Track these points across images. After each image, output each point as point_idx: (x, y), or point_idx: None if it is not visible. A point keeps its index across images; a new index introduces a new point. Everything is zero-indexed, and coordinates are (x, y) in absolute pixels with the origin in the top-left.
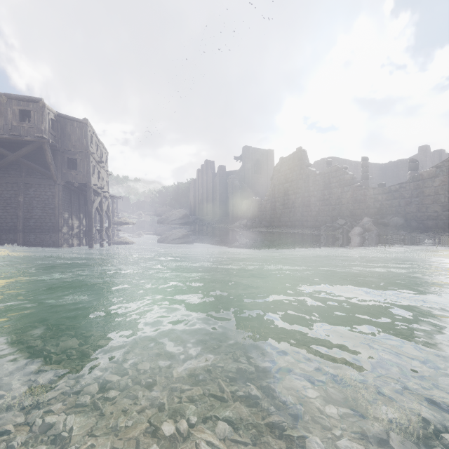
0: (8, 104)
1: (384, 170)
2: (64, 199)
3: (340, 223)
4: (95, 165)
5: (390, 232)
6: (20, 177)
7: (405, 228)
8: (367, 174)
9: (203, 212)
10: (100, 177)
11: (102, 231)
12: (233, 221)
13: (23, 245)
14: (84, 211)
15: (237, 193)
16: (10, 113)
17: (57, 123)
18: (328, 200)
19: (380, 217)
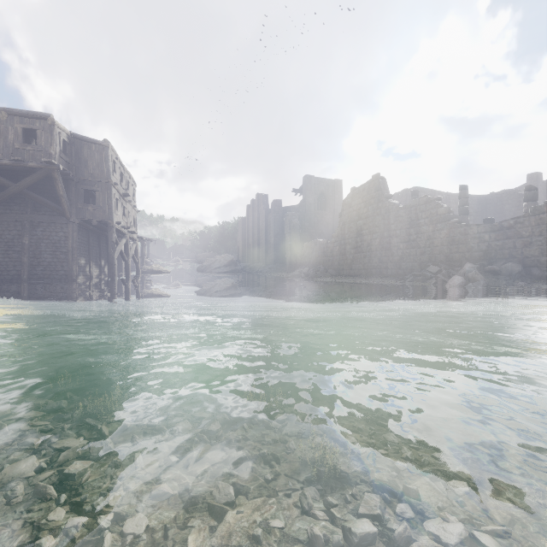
0: (9, 122)
1: (484, 203)
2: (80, 241)
3: (432, 271)
4: (119, 198)
5: (503, 283)
6: (25, 214)
7: (523, 277)
8: (467, 207)
9: (253, 258)
10: (126, 213)
11: (127, 281)
12: (292, 269)
13: (23, 298)
14: (106, 256)
15: (296, 234)
16: (12, 132)
17: (70, 146)
18: (415, 242)
19: (488, 262)
